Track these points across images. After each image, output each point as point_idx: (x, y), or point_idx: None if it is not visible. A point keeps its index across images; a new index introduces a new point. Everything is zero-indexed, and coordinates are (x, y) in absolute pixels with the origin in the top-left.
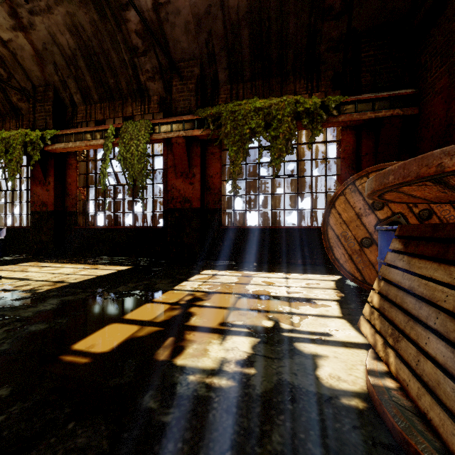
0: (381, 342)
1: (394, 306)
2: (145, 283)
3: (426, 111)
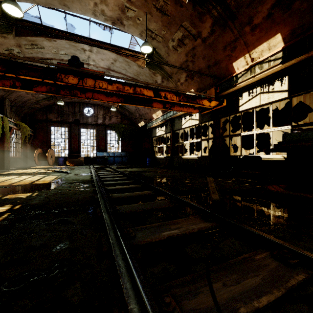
0: (71, 164)
1: (71, 162)
2: (45, 168)
3: (37, 136)
